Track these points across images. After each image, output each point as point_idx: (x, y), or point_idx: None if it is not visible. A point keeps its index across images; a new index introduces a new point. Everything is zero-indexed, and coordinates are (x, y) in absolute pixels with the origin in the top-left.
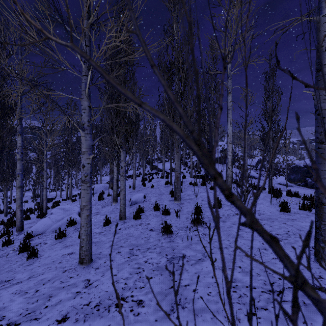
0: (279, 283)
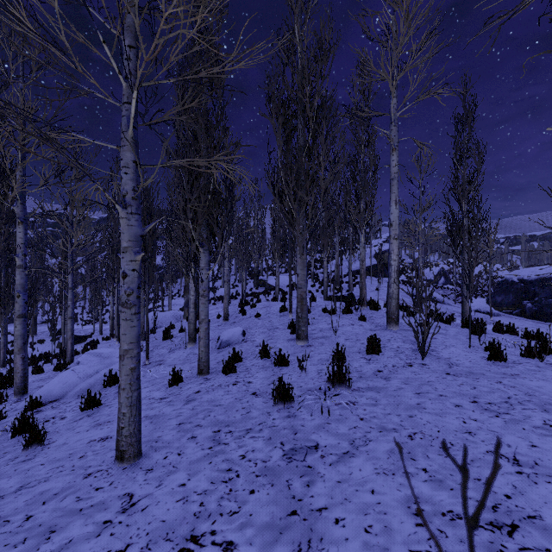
0: (508, 508)
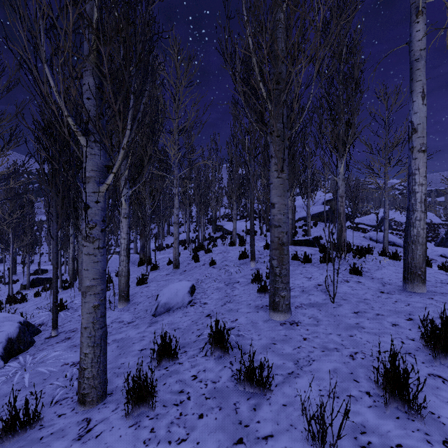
0: None
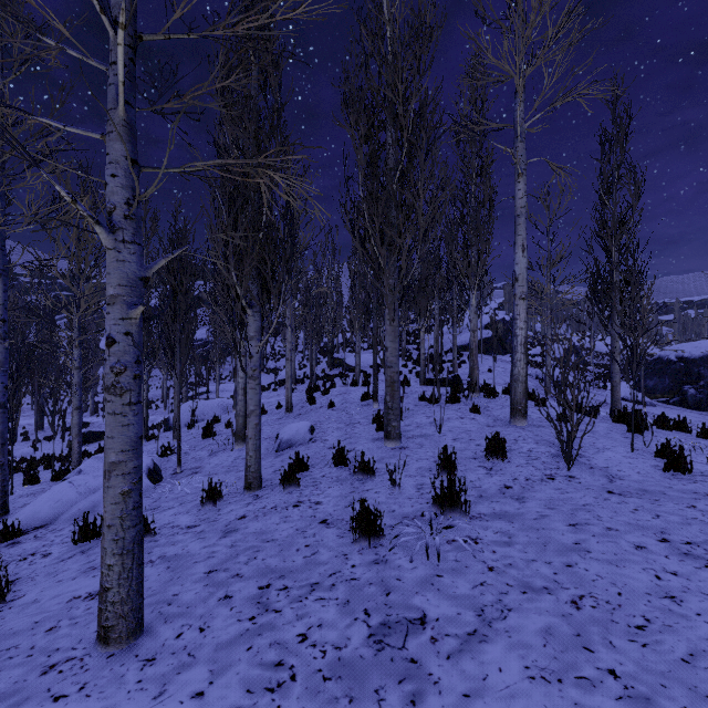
0: None
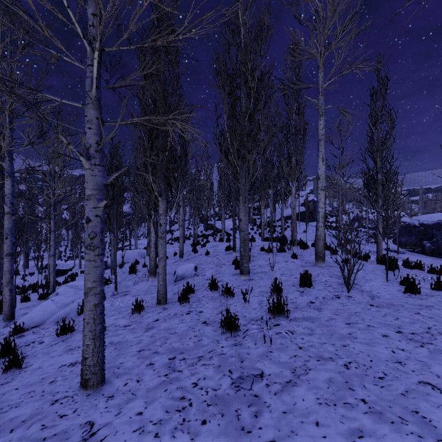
0: None
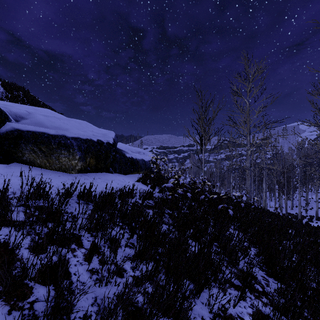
0: None
